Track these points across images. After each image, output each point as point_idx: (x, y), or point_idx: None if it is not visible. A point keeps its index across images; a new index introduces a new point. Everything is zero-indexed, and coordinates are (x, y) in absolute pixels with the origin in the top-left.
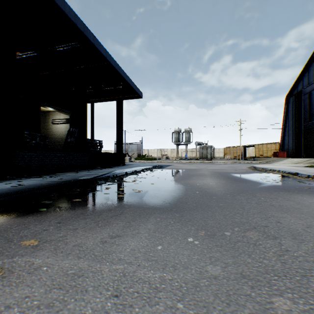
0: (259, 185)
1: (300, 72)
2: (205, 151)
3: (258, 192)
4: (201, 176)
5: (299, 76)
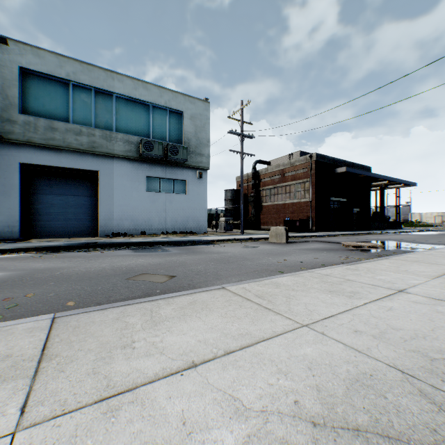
0: None
1: None
2: None
3: None
4: None
5: None
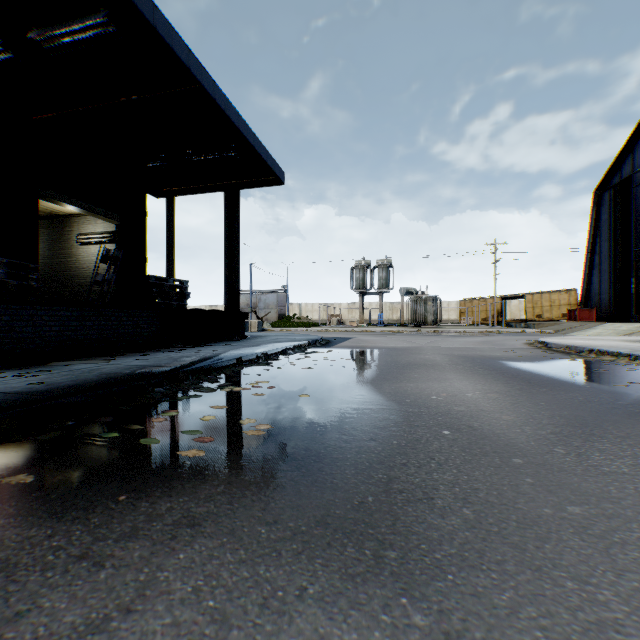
0: (613, 401)
1: (629, 136)
2: (422, 307)
3: None
4: (432, 370)
5: (625, 146)
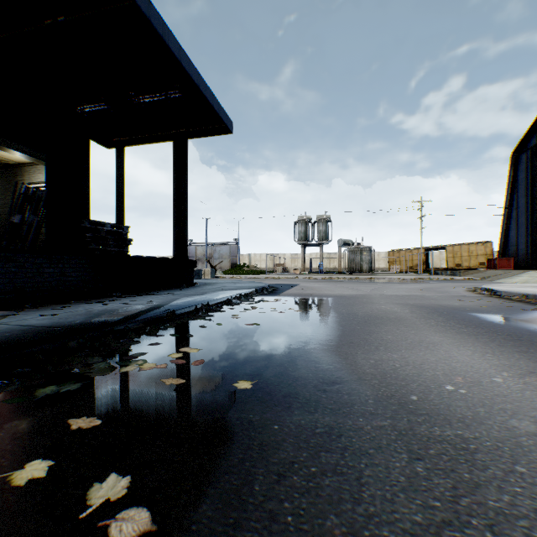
0: None
1: None
2: (358, 257)
3: None
4: (403, 327)
5: None
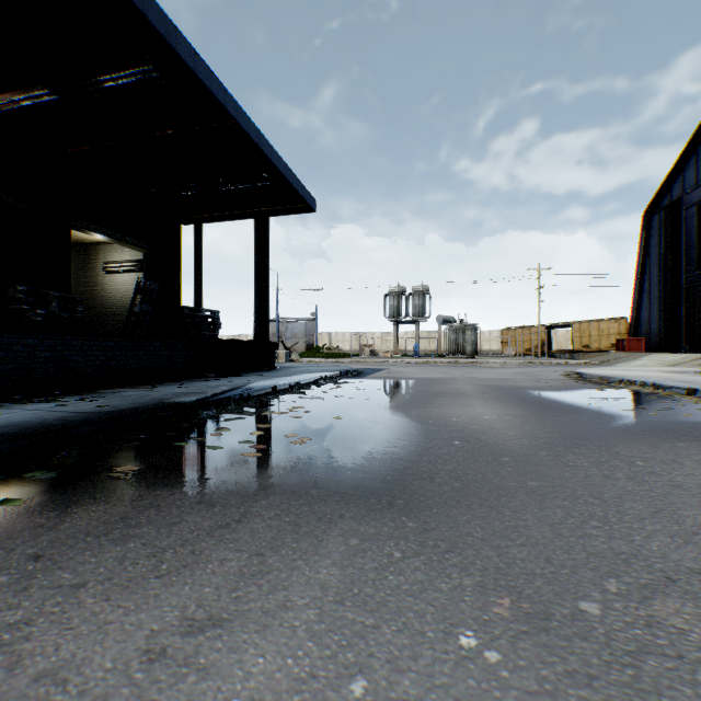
0: (612, 422)
1: (679, 156)
2: (461, 337)
3: (619, 441)
4: (459, 398)
5: (675, 166)
